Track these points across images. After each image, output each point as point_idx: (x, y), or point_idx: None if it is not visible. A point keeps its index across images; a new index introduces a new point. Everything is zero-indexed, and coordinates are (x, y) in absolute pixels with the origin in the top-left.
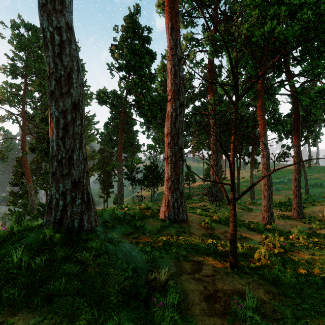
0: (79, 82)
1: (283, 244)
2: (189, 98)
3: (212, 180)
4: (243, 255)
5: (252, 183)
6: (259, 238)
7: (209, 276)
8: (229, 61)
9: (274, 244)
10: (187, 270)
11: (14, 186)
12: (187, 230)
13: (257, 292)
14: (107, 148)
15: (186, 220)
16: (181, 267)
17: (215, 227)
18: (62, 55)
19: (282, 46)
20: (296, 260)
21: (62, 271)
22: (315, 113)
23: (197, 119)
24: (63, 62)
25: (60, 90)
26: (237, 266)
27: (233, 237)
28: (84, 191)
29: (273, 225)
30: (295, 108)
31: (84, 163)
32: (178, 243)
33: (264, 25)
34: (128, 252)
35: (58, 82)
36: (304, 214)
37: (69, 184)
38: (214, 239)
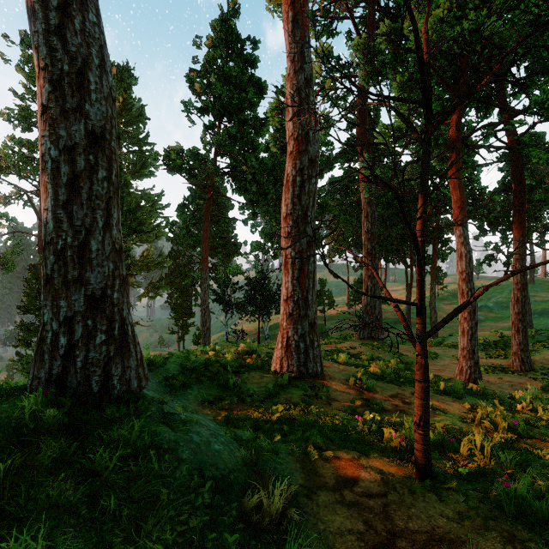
0: (105, 92)
1: (512, 423)
2: (324, 161)
3: (364, 303)
4: (436, 445)
5: (433, 308)
6: (458, 410)
7: (375, 496)
8: (416, 47)
9: (493, 422)
10: (326, 480)
11: (26, 313)
12: (323, 394)
13: (485, 538)
14: (184, 249)
15: (320, 373)
16: (315, 474)
17: (375, 387)
18: (66, 30)
19: (493, 60)
20: (546, 457)
21: (44, 496)
22: (543, 187)
23: (337, 199)
24: (67, 45)
25: (60, 104)
26: (431, 472)
27: (423, 413)
28: (113, 317)
29: (481, 384)
30: (517, 172)
31: (114, 259)
32: (307, 420)
33: (461, 22)
34: (204, 443)
35: (56, 86)
36: (533, 364)
37: (80, 301)
38: (375, 411)
